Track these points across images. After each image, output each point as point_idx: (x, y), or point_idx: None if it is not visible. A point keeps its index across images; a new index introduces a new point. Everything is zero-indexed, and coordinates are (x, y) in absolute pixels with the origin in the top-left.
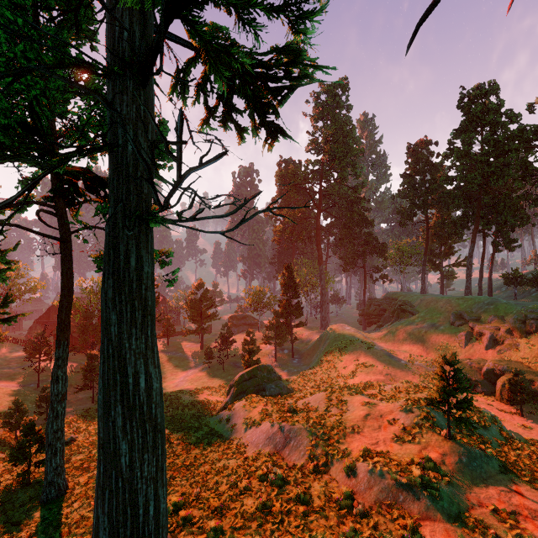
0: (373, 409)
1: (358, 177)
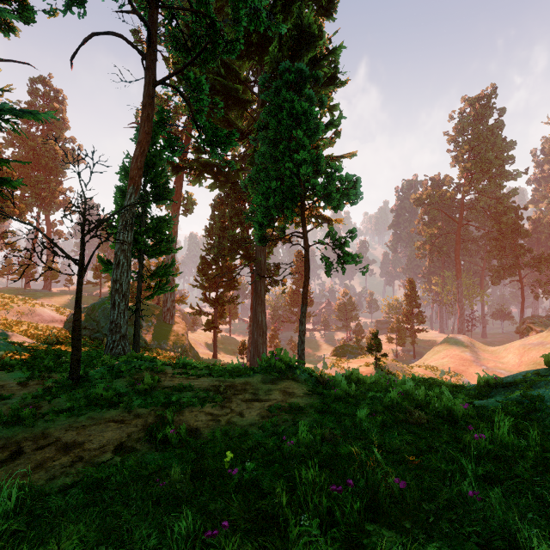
0: (366, 359)
1: (503, 188)
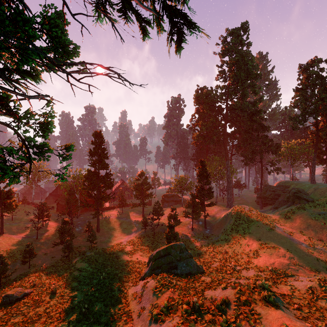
0: None
1: (256, 94)
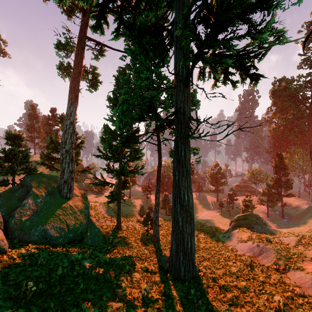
0: None
1: None
